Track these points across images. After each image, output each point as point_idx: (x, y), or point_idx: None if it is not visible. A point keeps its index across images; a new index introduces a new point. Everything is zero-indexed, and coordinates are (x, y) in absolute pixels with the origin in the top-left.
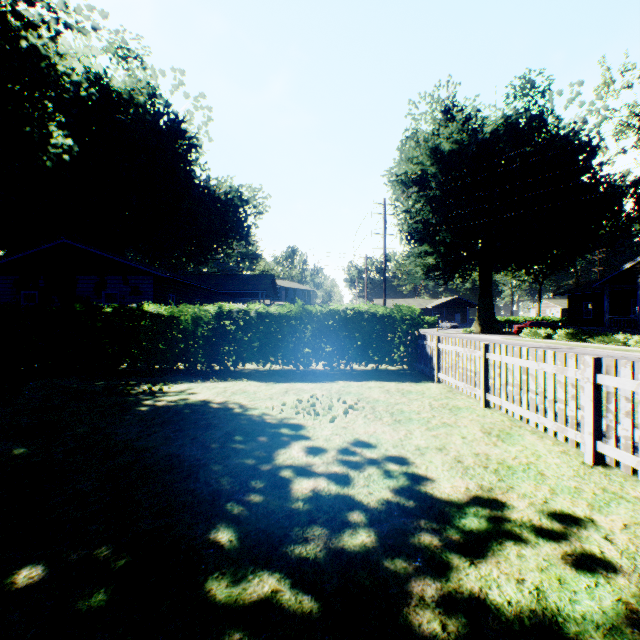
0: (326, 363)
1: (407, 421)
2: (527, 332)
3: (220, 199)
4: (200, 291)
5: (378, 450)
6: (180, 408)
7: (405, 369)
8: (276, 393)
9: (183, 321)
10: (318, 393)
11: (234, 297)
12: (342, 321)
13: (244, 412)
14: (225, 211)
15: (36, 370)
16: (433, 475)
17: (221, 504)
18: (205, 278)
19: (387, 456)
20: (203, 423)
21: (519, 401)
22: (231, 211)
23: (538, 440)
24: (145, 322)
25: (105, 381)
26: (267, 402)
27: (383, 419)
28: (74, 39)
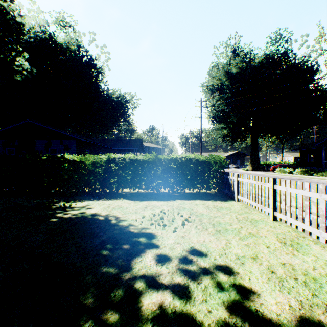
0: (170, 188)
1: (224, 231)
2: (278, 170)
3: (114, 100)
4: (102, 148)
5: (209, 259)
6: (77, 219)
7: (215, 192)
8: (139, 208)
9: (87, 164)
10: (165, 208)
11: (121, 151)
12: (179, 164)
13: (117, 223)
14: (117, 106)
15: (5, 192)
16: (257, 288)
17: (80, 325)
18: (105, 141)
19: (216, 265)
20: (89, 232)
21: (302, 219)
22: (120, 106)
23: (323, 250)
24: (66, 165)
25: (40, 199)
26: (133, 215)
27: (208, 229)
28: (38, 16)
